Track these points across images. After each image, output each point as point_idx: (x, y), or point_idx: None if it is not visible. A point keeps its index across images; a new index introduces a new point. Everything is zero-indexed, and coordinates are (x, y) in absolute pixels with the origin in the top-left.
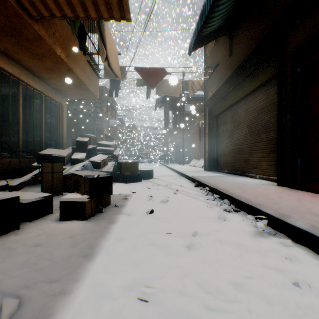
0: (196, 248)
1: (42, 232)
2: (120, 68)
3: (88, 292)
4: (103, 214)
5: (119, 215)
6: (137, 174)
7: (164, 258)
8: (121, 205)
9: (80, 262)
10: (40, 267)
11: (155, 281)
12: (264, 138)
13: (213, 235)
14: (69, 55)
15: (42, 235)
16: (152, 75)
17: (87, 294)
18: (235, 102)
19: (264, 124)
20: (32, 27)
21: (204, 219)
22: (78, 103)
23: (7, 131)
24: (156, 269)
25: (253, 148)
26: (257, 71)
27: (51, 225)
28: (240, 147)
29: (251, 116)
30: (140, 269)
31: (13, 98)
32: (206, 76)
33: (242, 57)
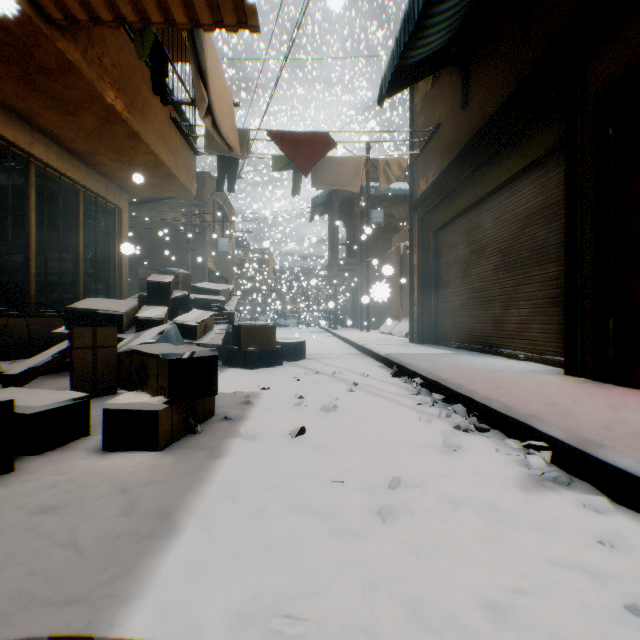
0: (398, 517)
1: (61, 479)
2: (239, 133)
3: (150, 630)
4: (199, 436)
5: (233, 438)
6: (274, 351)
7: (328, 543)
8: (237, 417)
9: (138, 552)
10: (46, 565)
11: (307, 601)
12: (535, 277)
13: (434, 484)
14: (132, 104)
15: (60, 484)
16: (304, 146)
17: (146, 637)
18: (473, 202)
19: (536, 248)
20: (53, 43)
21: (414, 447)
22: (154, 207)
23: (3, 261)
24: (308, 569)
25: (512, 297)
26: (522, 136)
27: (84, 462)
28: (486, 294)
29: (509, 231)
30: (272, 569)
31: (16, 193)
32: (413, 150)
33: (490, 109)
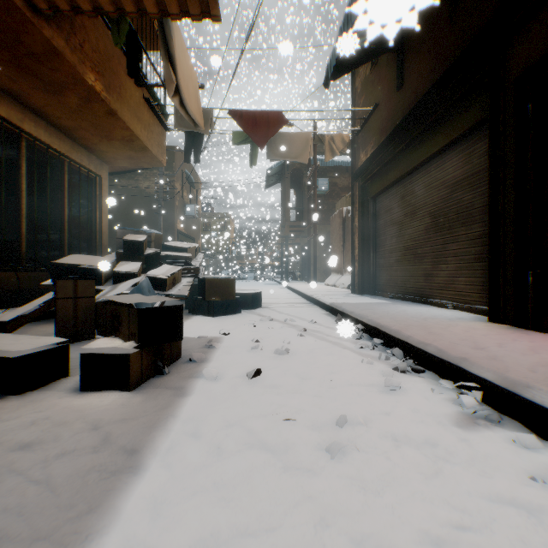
0: (345, 453)
1: (40, 417)
2: (204, 112)
3: None
4: (166, 377)
5: (196, 379)
6: (233, 300)
7: (281, 479)
8: (200, 359)
9: (105, 488)
10: (18, 501)
11: (262, 538)
12: (461, 236)
13: (377, 422)
14: (110, 85)
15: (39, 422)
16: (260, 123)
17: None
18: (407, 172)
19: (462, 211)
20: (40, 31)
21: (358, 387)
22: (131, 177)
23: None
24: (263, 505)
25: (441, 254)
26: (450, 113)
27: (61, 401)
28: (418, 251)
29: (438, 196)
30: (229, 505)
31: (9, 163)
32: (355, 127)
33: (422, 90)
